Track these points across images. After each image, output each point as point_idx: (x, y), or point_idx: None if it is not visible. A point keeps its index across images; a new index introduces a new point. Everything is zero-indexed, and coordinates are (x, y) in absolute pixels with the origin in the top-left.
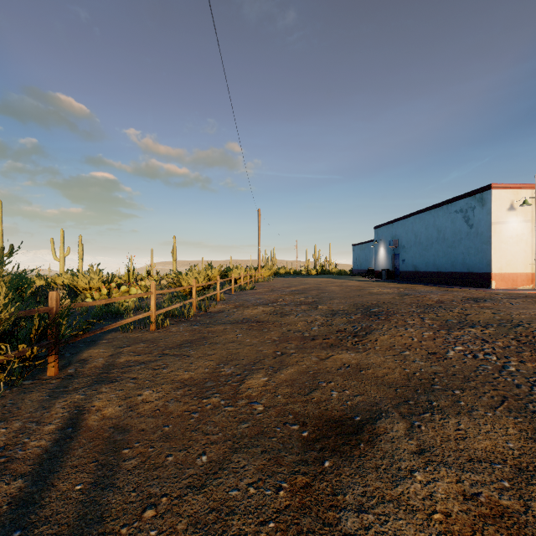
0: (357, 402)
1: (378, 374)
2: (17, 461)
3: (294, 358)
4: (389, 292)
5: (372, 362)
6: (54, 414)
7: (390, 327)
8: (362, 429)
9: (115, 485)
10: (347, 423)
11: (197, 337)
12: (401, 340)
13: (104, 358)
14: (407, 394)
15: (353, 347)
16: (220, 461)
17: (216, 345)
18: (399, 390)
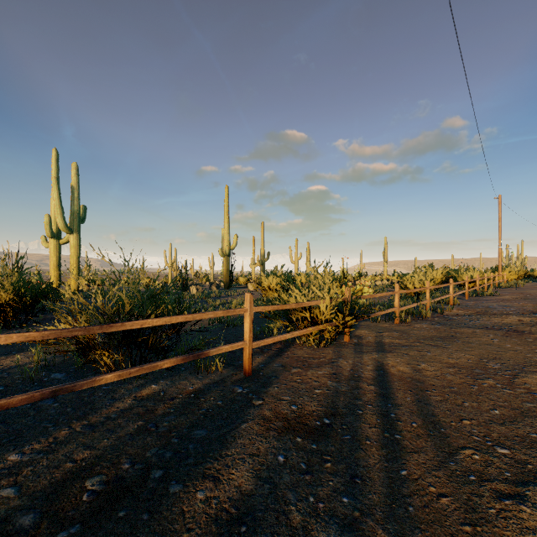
0: None
1: None
2: (363, 378)
3: None
4: None
5: None
6: (367, 362)
7: None
8: None
9: (432, 404)
10: None
11: (444, 335)
12: None
13: (371, 337)
14: None
15: None
16: (512, 417)
17: (470, 344)
18: None
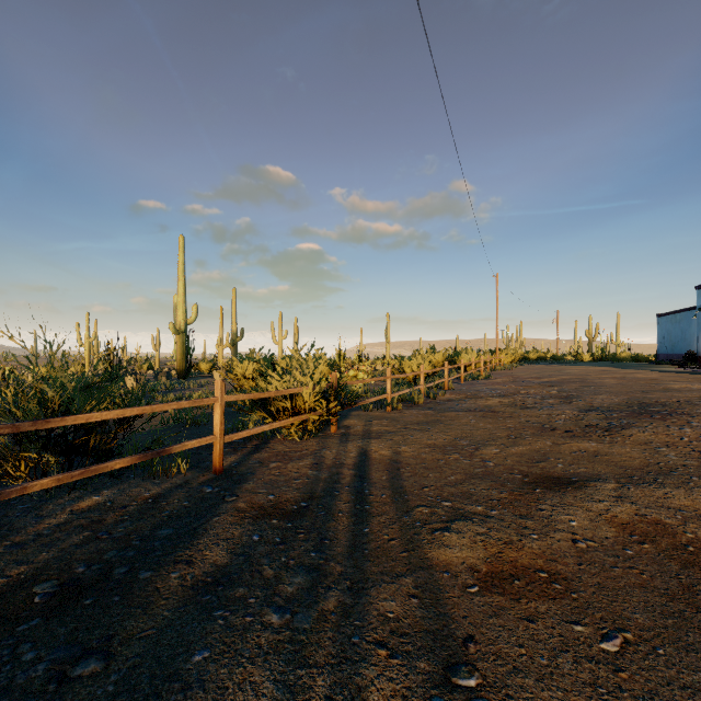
0: (579, 472)
1: (614, 460)
2: (345, 464)
3: (527, 440)
4: (700, 389)
5: (613, 451)
6: (351, 450)
7: (660, 425)
8: (574, 483)
9: (403, 479)
10: (563, 480)
11: (431, 419)
12: (664, 438)
13: (360, 426)
14: (636, 473)
15: (598, 440)
16: (463, 480)
17: (450, 426)
18: (628, 471)
